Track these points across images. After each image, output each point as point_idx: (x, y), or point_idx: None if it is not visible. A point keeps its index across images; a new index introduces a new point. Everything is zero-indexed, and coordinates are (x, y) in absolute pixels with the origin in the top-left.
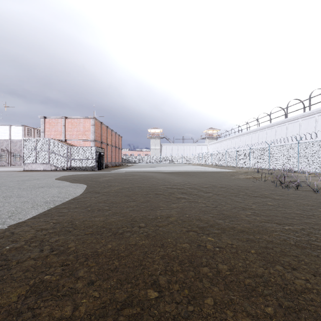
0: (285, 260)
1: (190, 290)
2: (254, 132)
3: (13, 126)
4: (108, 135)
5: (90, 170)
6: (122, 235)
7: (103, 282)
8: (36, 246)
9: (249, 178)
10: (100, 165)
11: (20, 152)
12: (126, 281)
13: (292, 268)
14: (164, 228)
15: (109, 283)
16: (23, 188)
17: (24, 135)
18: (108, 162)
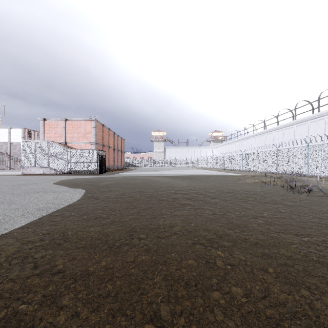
0: (310, 282)
1: (199, 324)
2: (260, 134)
3: (12, 129)
4: (110, 138)
5: (91, 174)
6: (119, 249)
7: (91, 314)
8: (18, 263)
9: (256, 182)
10: (101, 169)
11: (19, 155)
12: (119, 311)
13: (320, 293)
14: (167, 240)
15: (98, 315)
16: (17, 193)
17: (24, 138)
18: (110, 166)
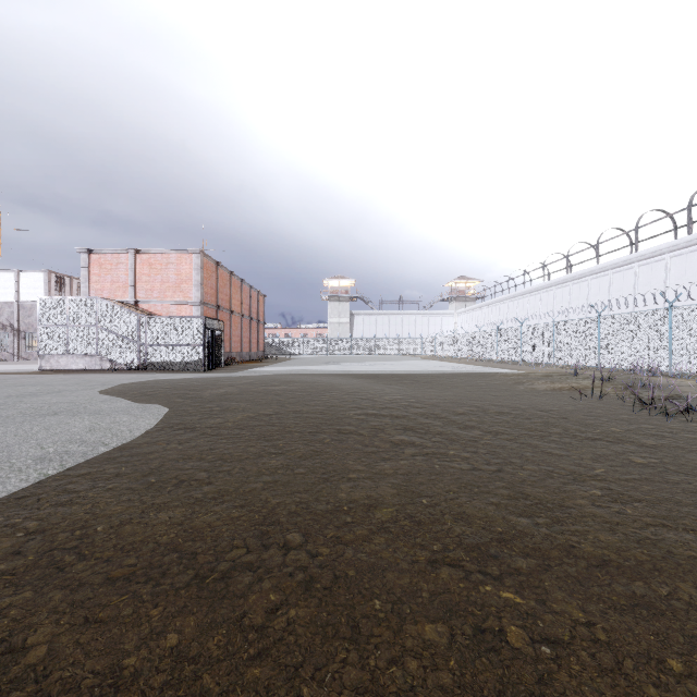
0: None
1: None
2: (559, 284)
3: (24, 273)
4: (233, 292)
5: (190, 370)
6: (226, 583)
7: None
8: None
9: (558, 389)
10: (213, 359)
11: None
12: None
13: None
14: (360, 551)
15: None
16: (6, 416)
17: (48, 293)
18: (234, 353)
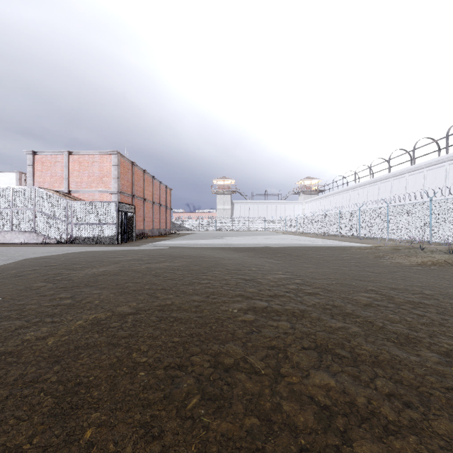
0: None
1: None
2: (382, 180)
3: (2, 173)
4: (146, 185)
5: (106, 243)
6: None
7: None
8: None
9: (423, 264)
10: (125, 235)
11: None
12: None
13: None
14: None
15: None
16: None
17: None
18: (146, 229)
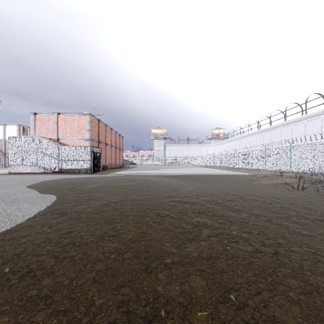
0: None
1: None
2: (266, 131)
3: (7, 125)
4: (107, 134)
5: (83, 173)
6: None
7: None
8: None
9: (275, 184)
10: (95, 167)
11: None
12: None
13: None
14: None
15: None
16: None
17: (19, 135)
18: (107, 164)
